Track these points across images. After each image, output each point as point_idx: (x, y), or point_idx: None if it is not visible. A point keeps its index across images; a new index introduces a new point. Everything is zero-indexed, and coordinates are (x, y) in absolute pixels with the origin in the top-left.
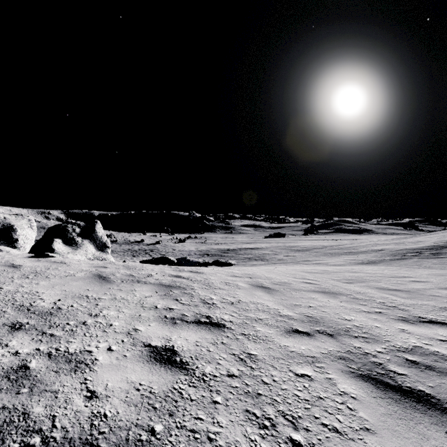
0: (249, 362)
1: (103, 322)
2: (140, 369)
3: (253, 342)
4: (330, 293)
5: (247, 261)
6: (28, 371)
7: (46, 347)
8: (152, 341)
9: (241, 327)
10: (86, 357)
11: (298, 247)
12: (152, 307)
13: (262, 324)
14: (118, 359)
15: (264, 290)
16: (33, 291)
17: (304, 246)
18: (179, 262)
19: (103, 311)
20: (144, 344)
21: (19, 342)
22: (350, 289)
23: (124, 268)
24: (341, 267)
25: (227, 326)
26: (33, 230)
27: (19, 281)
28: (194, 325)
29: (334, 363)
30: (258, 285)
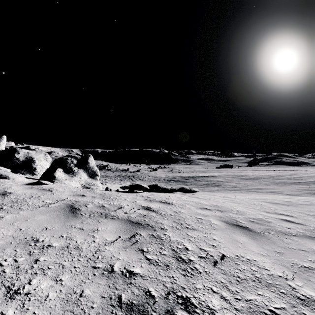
0: None
1: None
2: None
3: None
4: None
5: (205, 187)
6: None
7: None
8: None
9: None
10: None
11: (247, 176)
12: (106, 269)
13: None
14: None
15: (244, 232)
16: None
17: (251, 175)
18: (151, 189)
19: (32, 280)
20: None
21: None
22: None
23: (100, 197)
24: (300, 197)
25: None
26: (48, 162)
27: None
28: None
29: None
30: (233, 223)
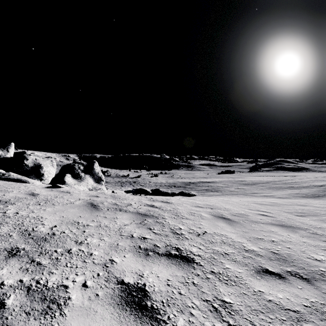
0: (225, 314)
1: (85, 250)
2: (109, 316)
3: (225, 284)
4: (288, 227)
5: (205, 192)
6: (2, 311)
7: (29, 278)
8: (125, 277)
9: (209, 263)
10: (61, 295)
11: (246, 182)
12: (129, 236)
13: (230, 260)
14: (90, 299)
15: (225, 221)
16: (39, 216)
17: (250, 181)
18: (153, 193)
19: (87, 239)
20: (117, 280)
21: (9, 271)
22: (305, 223)
23: (111, 197)
24: (287, 199)
25: (196, 261)
26: (54, 168)
27: (32, 207)
28: (165, 258)
29: (324, 324)
30: (218, 216)
